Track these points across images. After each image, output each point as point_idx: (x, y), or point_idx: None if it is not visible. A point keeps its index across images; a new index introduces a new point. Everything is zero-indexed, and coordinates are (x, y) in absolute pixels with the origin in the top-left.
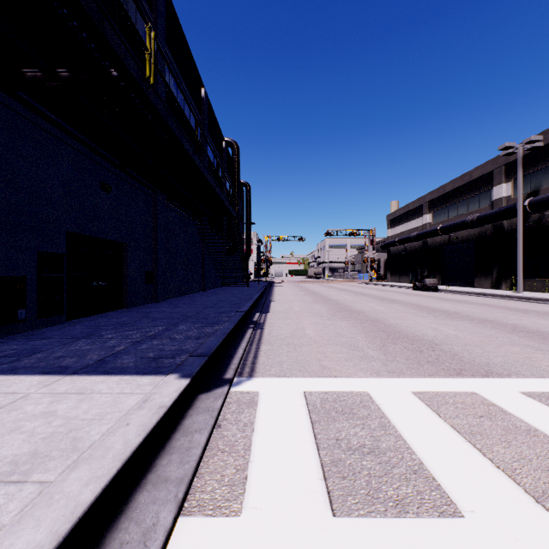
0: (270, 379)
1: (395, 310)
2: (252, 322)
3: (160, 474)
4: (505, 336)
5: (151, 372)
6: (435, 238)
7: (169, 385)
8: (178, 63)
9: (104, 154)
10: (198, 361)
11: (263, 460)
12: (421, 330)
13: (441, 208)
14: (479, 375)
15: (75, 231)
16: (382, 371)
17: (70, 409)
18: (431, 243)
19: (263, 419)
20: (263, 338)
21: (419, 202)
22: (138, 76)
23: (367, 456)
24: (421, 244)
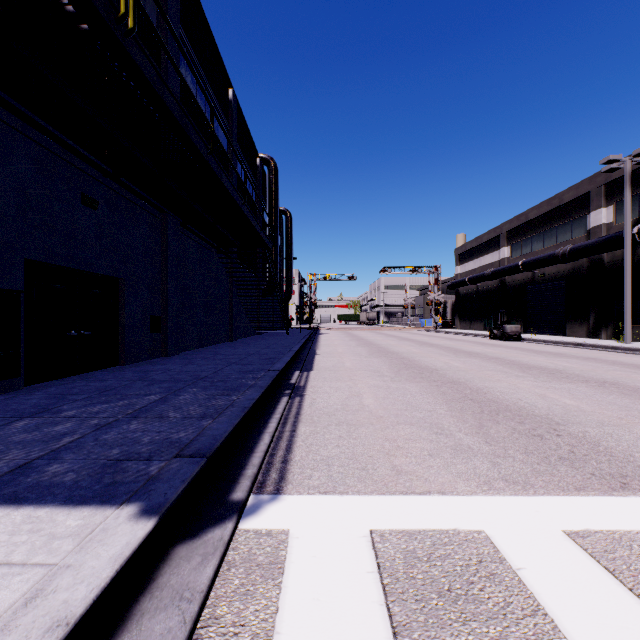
0: (310, 499)
1: (477, 366)
2: (289, 386)
3: None
4: None
5: (93, 498)
6: (515, 275)
7: (107, 540)
8: (198, 51)
9: (85, 155)
10: (186, 470)
11: None
12: (525, 398)
13: (522, 240)
14: None
15: (40, 259)
16: (494, 478)
17: None
18: (511, 282)
19: (293, 618)
20: (303, 412)
21: (496, 232)
22: (105, 10)
23: None
24: (498, 284)
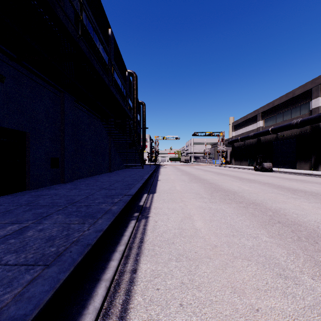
0: None
1: (261, 189)
2: (137, 208)
3: None
4: None
5: None
6: (266, 136)
7: None
8: (88, 0)
9: None
10: None
11: None
12: (320, 221)
13: (270, 117)
14: None
15: None
16: None
17: None
18: (263, 139)
19: None
20: (146, 239)
21: (255, 113)
22: None
23: None
24: (256, 141)
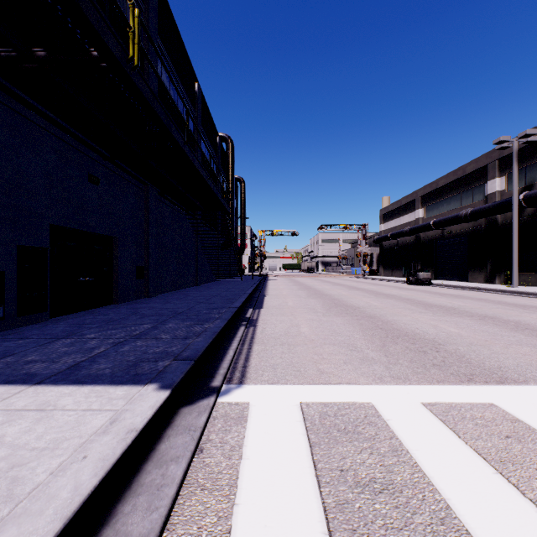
0: (262, 387)
1: (391, 305)
2: (245, 319)
3: (119, 529)
4: (510, 335)
5: (127, 381)
6: (428, 232)
7: (145, 399)
8: (171, 55)
9: (91, 145)
10: (182, 367)
11: (252, 502)
12: (421, 328)
13: (434, 203)
14: (493, 381)
15: (60, 224)
16: (385, 376)
17: (22, 433)
18: (424, 237)
19: (254, 440)
20: (256, 337)
21: (412, 196)
22: (120, 56)
23: (380, 496)
24: (414, 239)
